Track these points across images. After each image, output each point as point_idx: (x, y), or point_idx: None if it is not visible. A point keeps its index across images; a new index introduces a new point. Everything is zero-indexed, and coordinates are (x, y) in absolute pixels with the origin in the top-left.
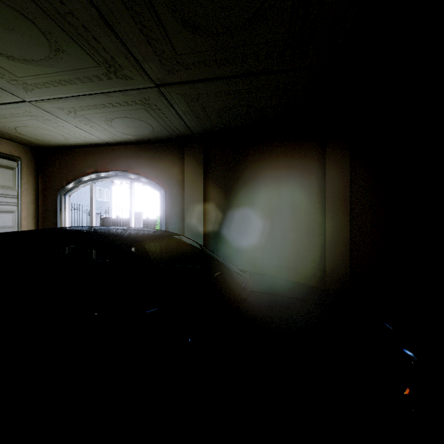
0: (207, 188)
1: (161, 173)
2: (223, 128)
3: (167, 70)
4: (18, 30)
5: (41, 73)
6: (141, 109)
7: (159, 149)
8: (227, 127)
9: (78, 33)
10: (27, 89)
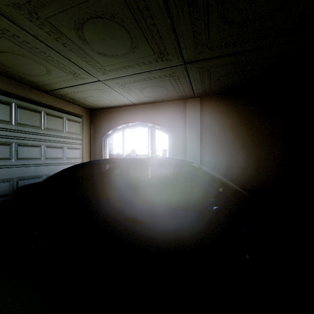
0: (202, 131)
1: (169, 122)
2: (216, 89)
3: (197, 52)
4: (118, 38)
5: (117, 63)
6: (166, 80)
7: (167, 106)
8: (220, 88)
9: (152, 36)
10: (104, 73)
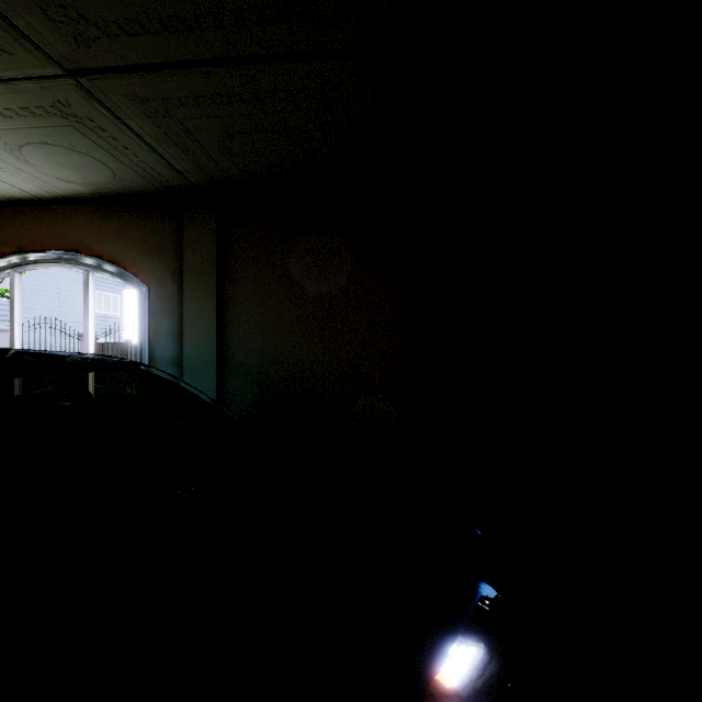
0: (224, 284)
1: (142, 257)
2: (243, 176)
3: (71, 36)
4: None
5: None
6: (66, 128)
7: (137, 213)
8: (252, 175)
9: None
10: None
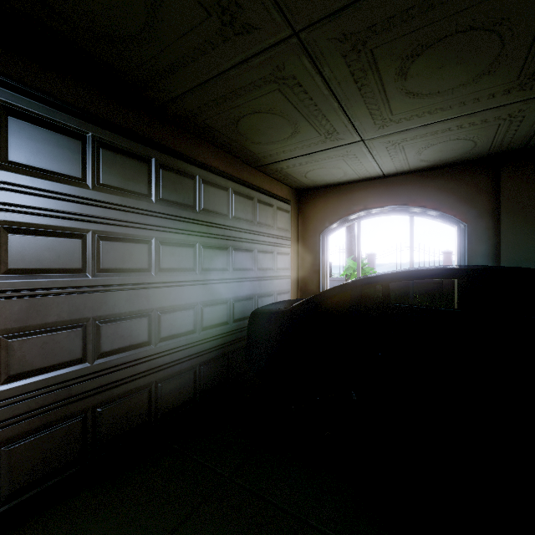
0: None
1: (459, 203)
2: None
3: None
4: (469, 62)
5: (424, 106)
6: (491, 126)
7: (455, 174)
8: None
9: None
10: (383, 126)
